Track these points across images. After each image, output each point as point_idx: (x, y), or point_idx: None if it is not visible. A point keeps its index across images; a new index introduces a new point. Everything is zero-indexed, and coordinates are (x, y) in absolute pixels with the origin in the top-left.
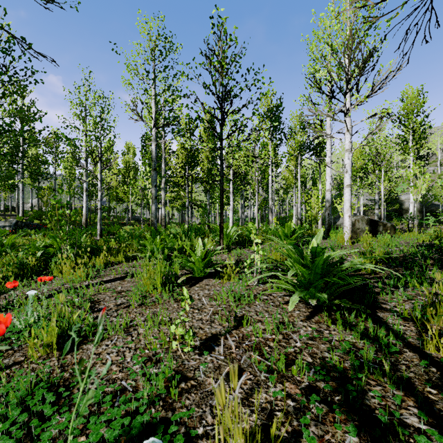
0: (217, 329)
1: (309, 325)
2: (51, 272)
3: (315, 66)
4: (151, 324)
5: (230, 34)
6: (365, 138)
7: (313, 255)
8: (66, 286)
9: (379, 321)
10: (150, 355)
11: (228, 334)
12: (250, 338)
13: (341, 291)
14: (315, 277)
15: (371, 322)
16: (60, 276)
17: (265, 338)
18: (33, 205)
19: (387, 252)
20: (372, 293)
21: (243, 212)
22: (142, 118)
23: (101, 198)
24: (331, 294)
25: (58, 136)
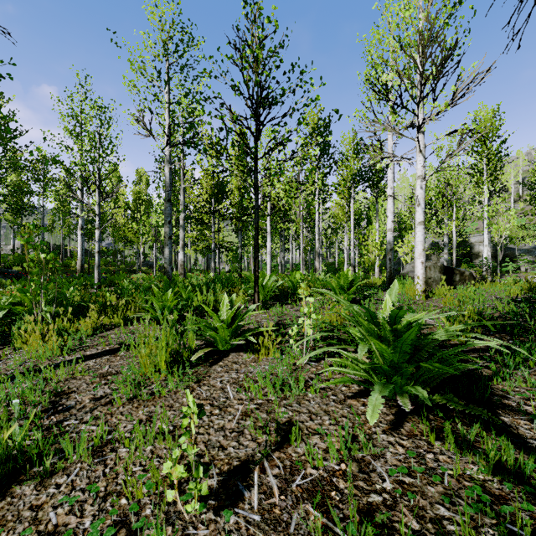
0: (247, 449)
1: (398, 442)
2: (14, 341)
3: (378, 68)
4: (141, 440)
5: (267, 16)
6: (444, 160)
7: (392, 320)
8: (28, 366)
9: (509, 433)
10: (128, 511)
11: (266, 461)
12: (304, 471)
13: (441, 379)
14: (402, 359)
15: (513, 448)
16: (25, 348)
17: (329, 469)
18: (16, 248)
19: (480, 311)
20: (482, 379)
21: (283, 257)
22: (151, 131)
23: (99, 238)
24: (424, 383)
25: (32, 151)
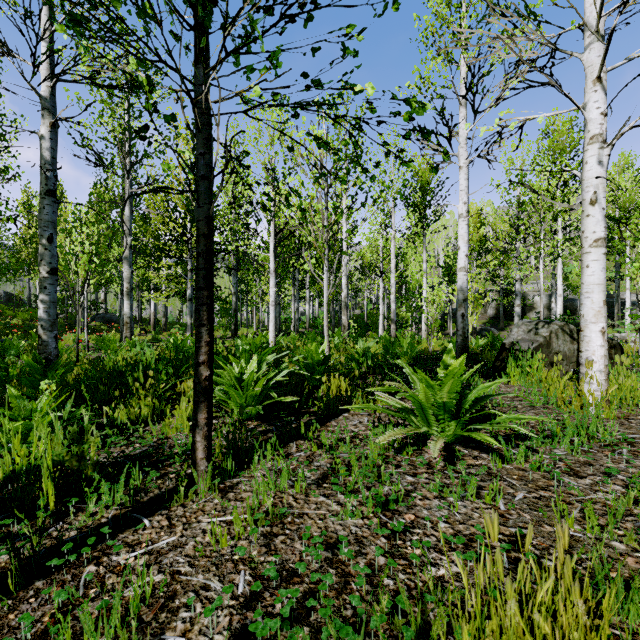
0: None
1: None
2: None
3: None
4: None
5: None
6: None
7: None
8: None
9: None
10: None
11: None
12: None
13: None
14: None
15: None
16: None
17: None
18: None
19: None
20: None
21: (297, 309)
22: None
23: None
24: None
25: None
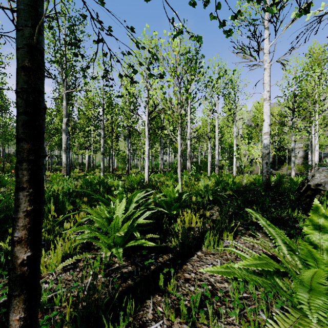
0: None
1: None
2: None
3: None
4: None
5: None
6: None
7: None
8: None
9: None
10: None
11: None
12: None
13: None
14: None
15: None
16: None
17: None
18: None
19: None
20: None
21: (162, 158)
22: None
23: None
24: None
25: None
